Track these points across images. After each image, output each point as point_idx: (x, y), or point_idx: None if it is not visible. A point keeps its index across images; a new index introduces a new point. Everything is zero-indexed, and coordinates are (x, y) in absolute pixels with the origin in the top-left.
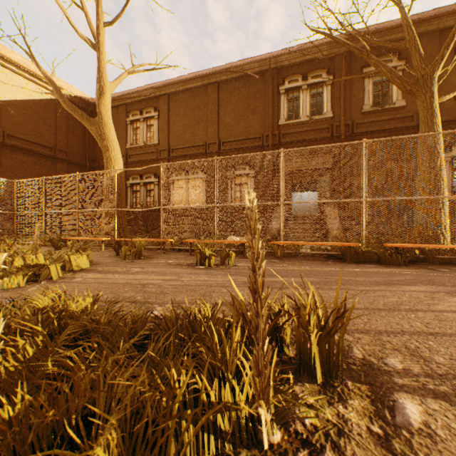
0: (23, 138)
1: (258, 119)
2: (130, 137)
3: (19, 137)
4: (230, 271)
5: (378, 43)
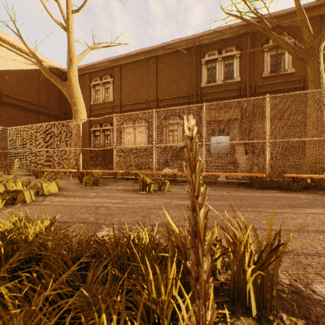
0: (16, 97)
1: (186, 83)
2: (93, 96)
3: (12, 96)
4: (165, 195)
5: (277, 23)
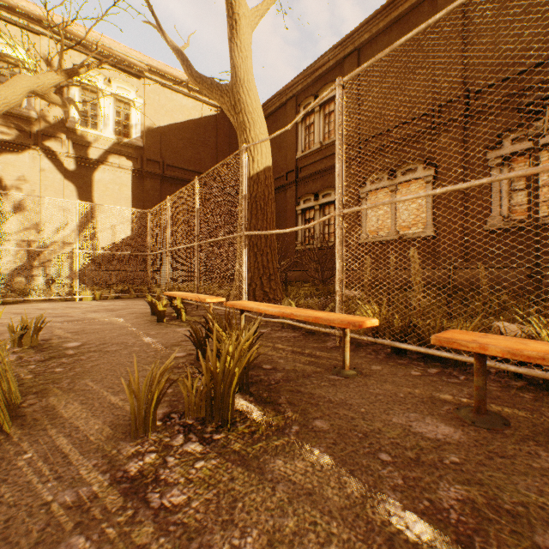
0: (183, 167)
1: None
2: (301, 141)
3: (178, 166)
4: None
5: None
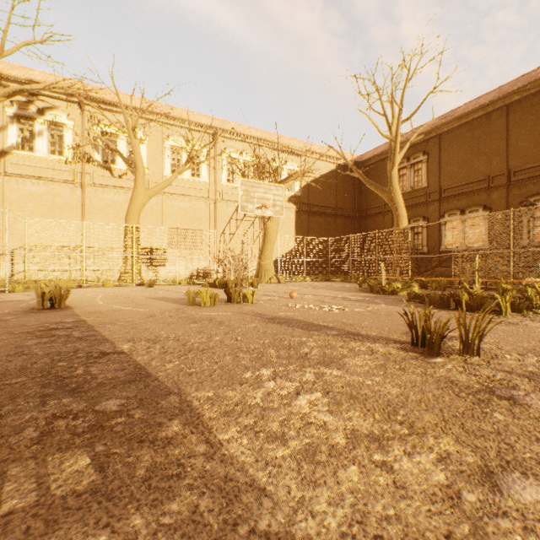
0: (319, 205)
1: None
2: None
3: (316, 204)
4: None
5: None
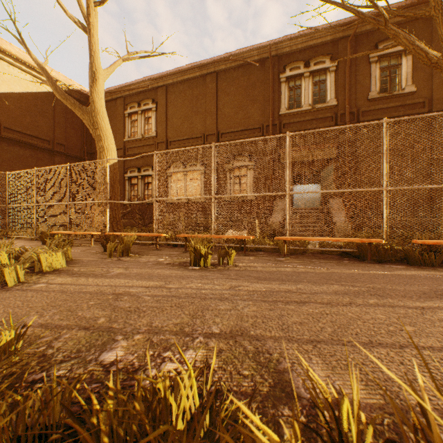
0: (21, 131)
1: (258, 109)
2: (128, 129)
3: (16, 129)
4: (230, 273)
5: (397, 12)
